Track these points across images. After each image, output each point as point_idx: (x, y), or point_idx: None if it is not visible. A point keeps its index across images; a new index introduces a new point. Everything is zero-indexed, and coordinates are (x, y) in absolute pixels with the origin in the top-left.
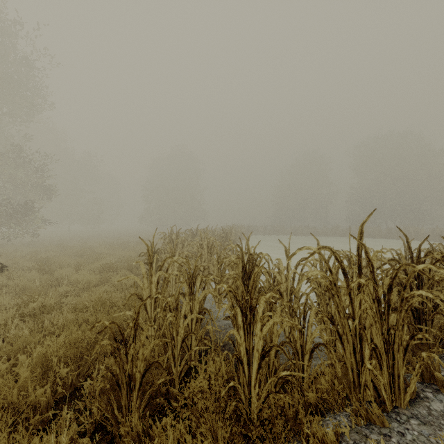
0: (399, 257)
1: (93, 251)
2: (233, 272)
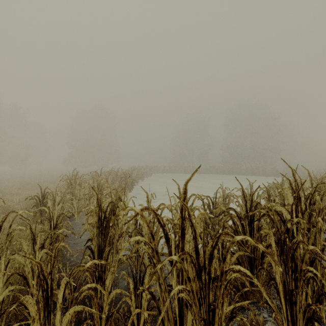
0: (246, 195)
1: (2, 192)
2: (92, 220)
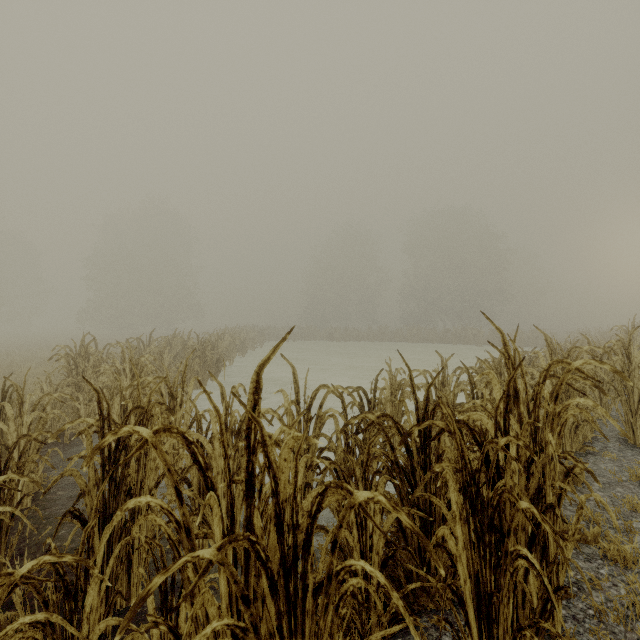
0: (435, 383)
1: None
2: None
